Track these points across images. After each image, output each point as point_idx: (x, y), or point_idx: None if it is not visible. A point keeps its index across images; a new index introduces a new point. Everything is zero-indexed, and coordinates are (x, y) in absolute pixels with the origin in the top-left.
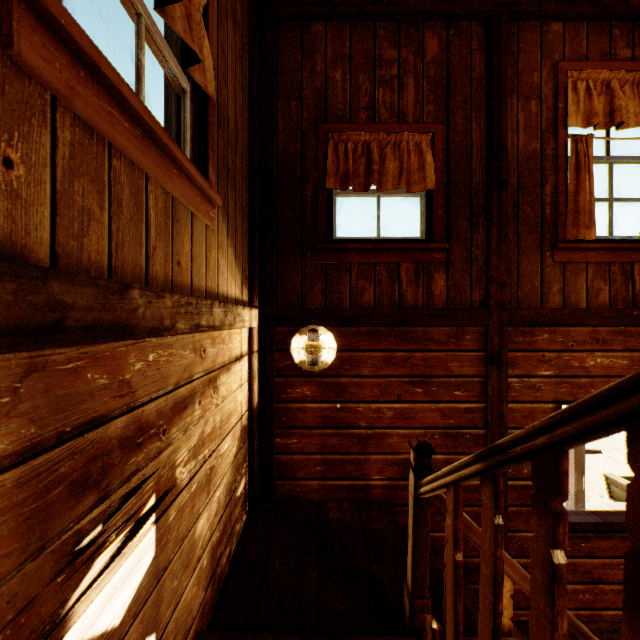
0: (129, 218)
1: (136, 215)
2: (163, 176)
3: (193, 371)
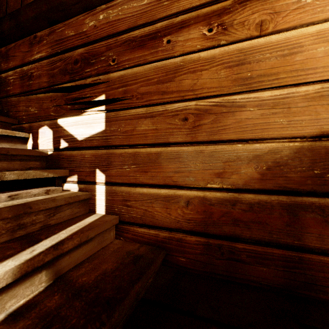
0: None
1: None
2: None
3: (156, 16)
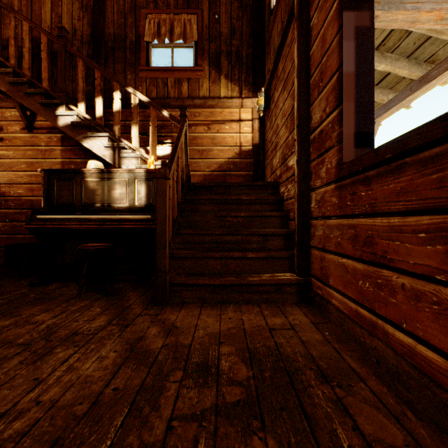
0: (162, 88)
1: (164, 87)
2: (171, 76)
3: (190, 119)
